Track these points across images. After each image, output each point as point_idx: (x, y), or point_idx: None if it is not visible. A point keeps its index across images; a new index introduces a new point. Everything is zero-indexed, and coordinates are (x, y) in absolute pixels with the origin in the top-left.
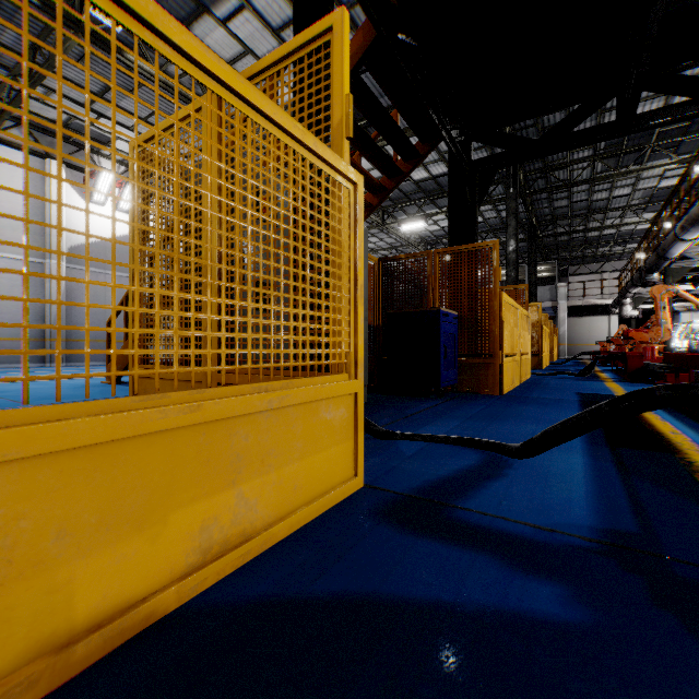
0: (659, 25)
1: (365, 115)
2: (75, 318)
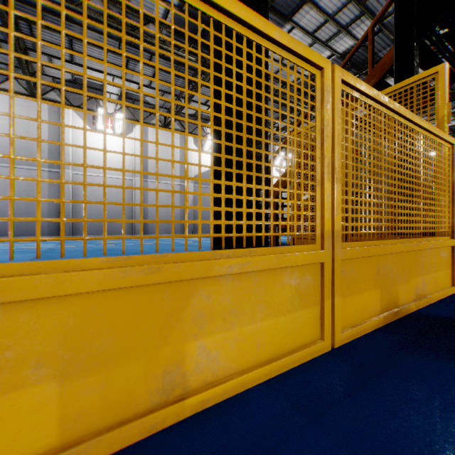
0: None
1: None
2: (196, 211)
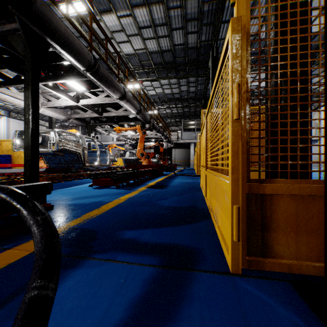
0: None
1: None
2: None
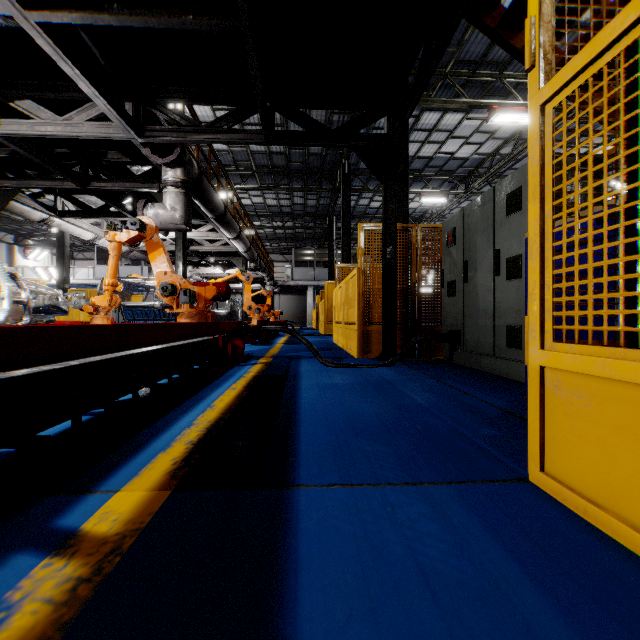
0: (236, 0)
1: None
2: None
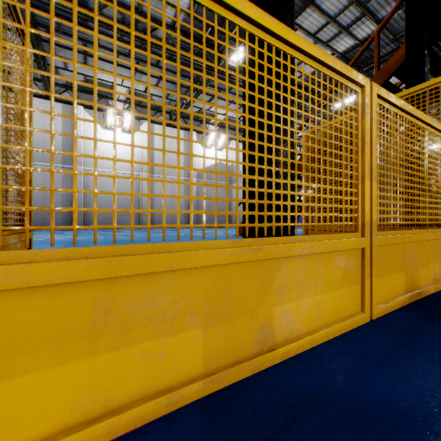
0: None
1: (402, 80)
2: (199, 205)
